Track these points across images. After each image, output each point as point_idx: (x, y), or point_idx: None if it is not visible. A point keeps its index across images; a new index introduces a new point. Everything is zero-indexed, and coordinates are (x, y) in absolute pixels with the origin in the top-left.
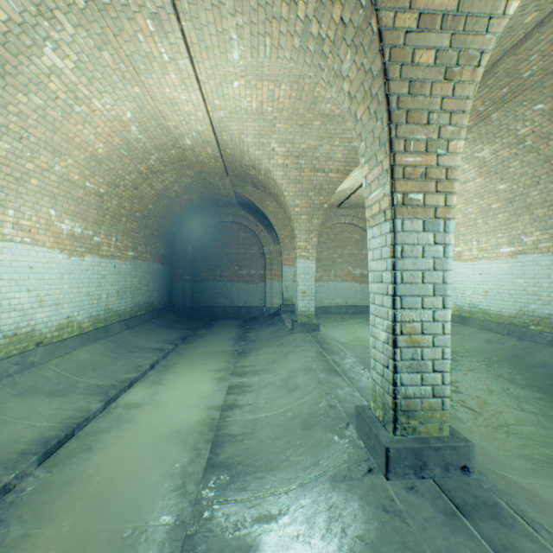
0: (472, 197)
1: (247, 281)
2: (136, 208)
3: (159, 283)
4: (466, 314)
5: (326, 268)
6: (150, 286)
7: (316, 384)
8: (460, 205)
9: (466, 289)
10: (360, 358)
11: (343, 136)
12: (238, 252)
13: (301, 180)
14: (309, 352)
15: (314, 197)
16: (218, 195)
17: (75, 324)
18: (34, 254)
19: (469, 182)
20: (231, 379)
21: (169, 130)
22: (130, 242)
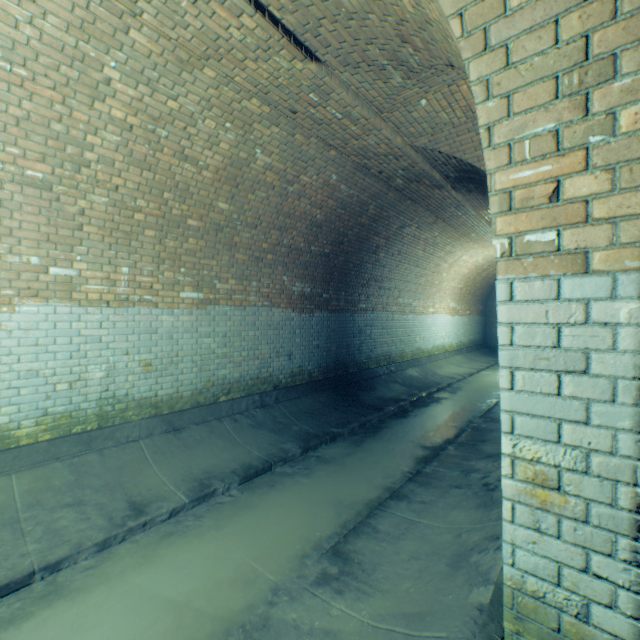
0: None
1: None
2: (471, 288)
3: (478, 329)
4: None
5: None
6: (474, 330)
7: None
8: None
9: None
10: None
11: None
12: None
13: None
14: None
15: None
16: None
17: (452, 345)
18: (445, 317)
19: None
20: None
21: None
22: (467, 306)
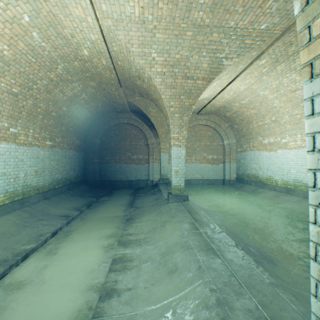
0: (299, 102)
1: (137, 163)
2: (51, 109)
3: (75, 165)
4: (291, 186)
5: (189, 154)
6: (67, 167)
7: (196, 270)
8: (288, 108)
9: (291, 169)
10: (224, 226)
11: (209, 48)
12: (130, 144)
13: (175, 85)
14: (184, 223)
15: (185, 100)
16: (116, 103)
17: None
18: None
19: (298, 90)
20: (115, 250)
21: (68, 40)
22: (47, 134)
